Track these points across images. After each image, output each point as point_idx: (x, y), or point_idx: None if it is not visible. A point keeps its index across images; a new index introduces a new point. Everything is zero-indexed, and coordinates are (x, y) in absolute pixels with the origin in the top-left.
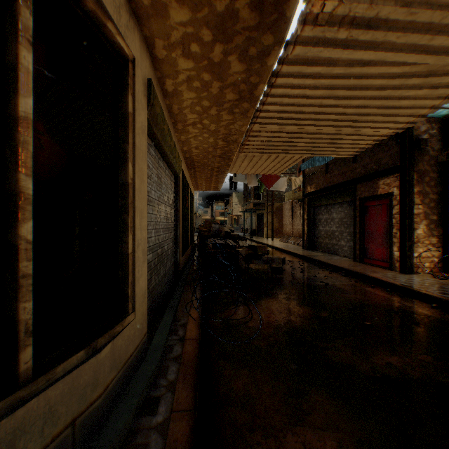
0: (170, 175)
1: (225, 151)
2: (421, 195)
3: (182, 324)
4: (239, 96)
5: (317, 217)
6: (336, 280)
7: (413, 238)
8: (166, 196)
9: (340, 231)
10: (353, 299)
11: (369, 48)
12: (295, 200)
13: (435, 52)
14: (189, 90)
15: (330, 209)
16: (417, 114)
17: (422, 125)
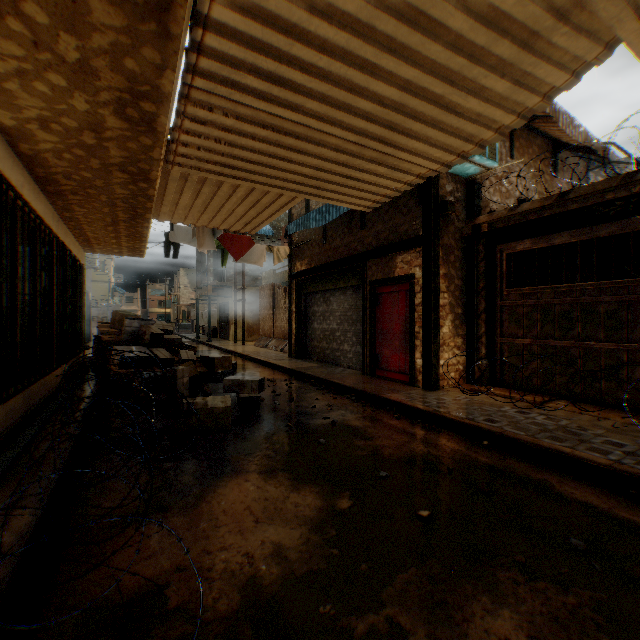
0: None
1: (132, 152)
2: (448, 279)
3: None
4: None
5: (310, 309)
6: (346, 412)
7: (440, 339)
8: None
9: (343, 329)
10: (380, 449)
11: None
12: (278, 284)
13: None
14: None
15: (329, 297)
16: (476, 141)
17: (449, 183)
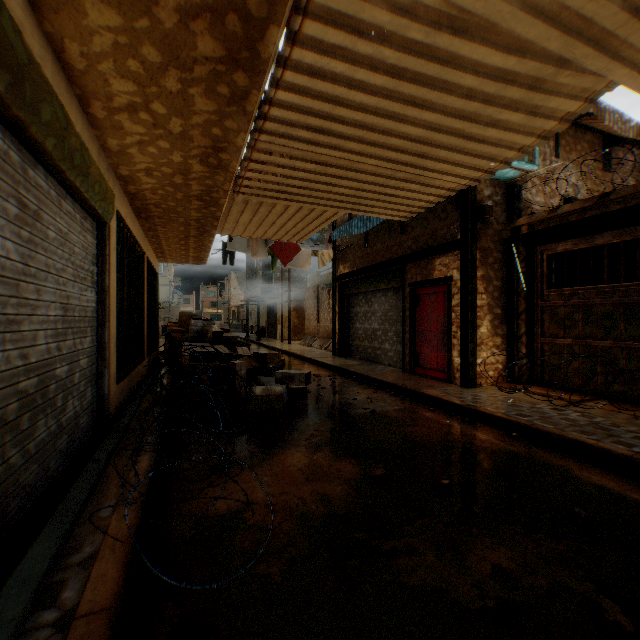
0: (83, 216)
1: (208, 187)
2: (486, 281)
3: (84, 559)
4: (226, 50)
5: (353, 310)
6: (385, 404)
7: (477, 338)
8: (65, 257)
9: (384, 329)
10: (413, 435)
11: None
12: (322, 286)
13: (566, 30)
14: (101, 1)
15: (371, 298)
16: (501, 159)
17: (487, 188)
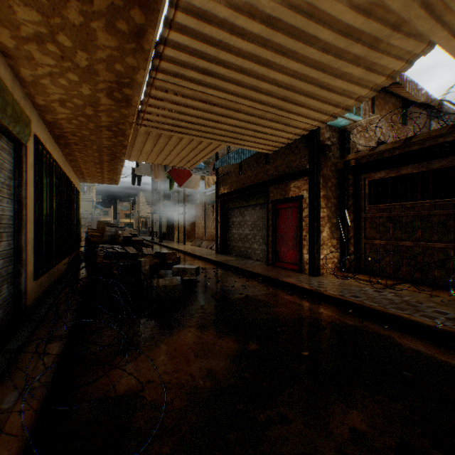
0: None
1: (115, 119)
2: (327, 199)
3: None
4: None
5: (230, 220)
6: (255, 290)
7: (321, 240)
8: None
9: (253, 234)
10: (278, 314)
11: None
12: (208, 202)
13: None
14: None
15: (244, 211)
16: (343, 106)
17: (327, 132)
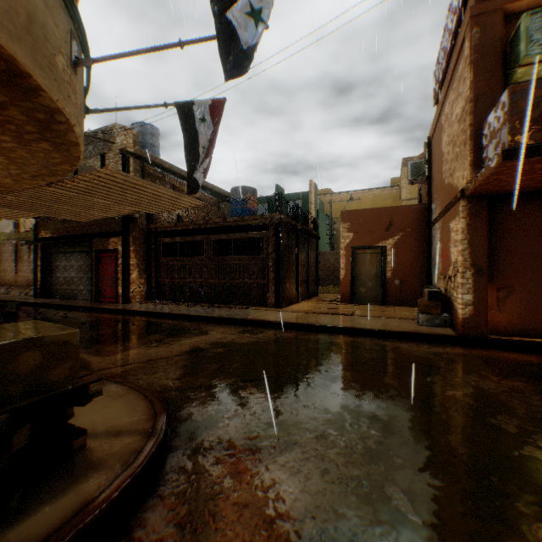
0: None
1: None
2: (136, 252)
3: None
4: (3, 186)
5: (55, 264)
6: (76, 315)
7: (131, 280)
8: None
9: (81, 277)
10: (87, 320)
11: (89, 195)
12: (23, 242)
13: (118, 202)
14: None
15: (71, 256)
16: (122, 213)
17: None
